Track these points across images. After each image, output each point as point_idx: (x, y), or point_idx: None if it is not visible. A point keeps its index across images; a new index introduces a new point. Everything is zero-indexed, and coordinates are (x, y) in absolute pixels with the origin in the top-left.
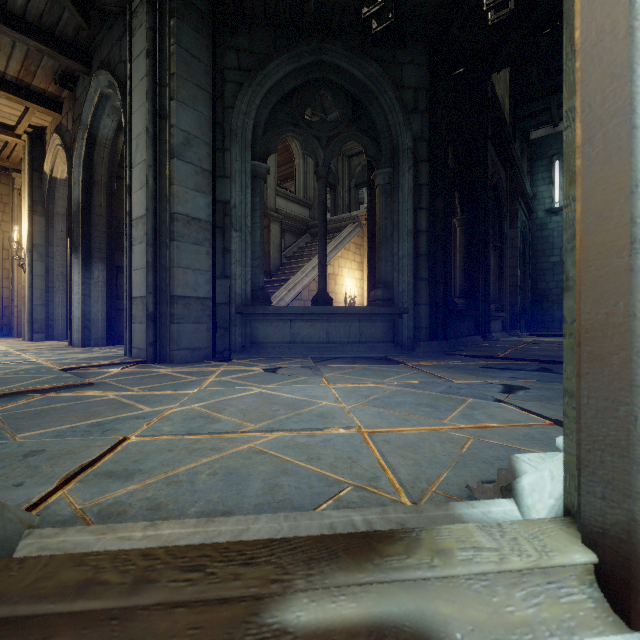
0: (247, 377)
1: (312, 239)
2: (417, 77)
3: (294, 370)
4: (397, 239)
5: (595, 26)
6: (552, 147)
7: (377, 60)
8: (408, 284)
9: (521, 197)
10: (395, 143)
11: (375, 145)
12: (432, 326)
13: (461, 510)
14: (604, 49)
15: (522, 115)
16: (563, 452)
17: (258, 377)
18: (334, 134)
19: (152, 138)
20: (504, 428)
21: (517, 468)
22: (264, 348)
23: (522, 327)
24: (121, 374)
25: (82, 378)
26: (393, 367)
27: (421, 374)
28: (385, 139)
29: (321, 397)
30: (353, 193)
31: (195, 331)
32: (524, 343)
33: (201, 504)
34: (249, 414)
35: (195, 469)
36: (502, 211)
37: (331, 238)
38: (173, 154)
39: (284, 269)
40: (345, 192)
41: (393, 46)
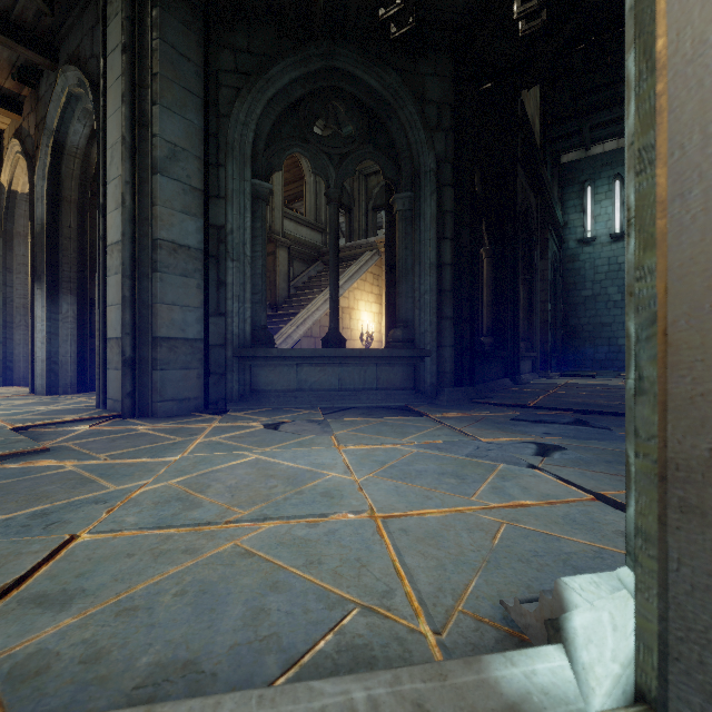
0: (243, 436)
1: (324, 267)
2: (441, 91)
3: (300, 426)
4: (419, 272)
5: (691, 34)
6: (584, 172)
7: (396, 69)
8: (431, 323)
9: (552, 226)
10: (416, 164)
11: (394, 165)
12: (457, 370)
13: (497, 671)
14: (706, 67)
15: (553, 137)
16: (634, 611)
17: (256, 436)
18: (347, 151)
19: (130, 149)
20: (541, 506)
21: (565, 597)
22: (266, 397)
23: (553, 366)
24: (88, 434)
25: (36, 442)
26: (414, 421)
27: (445, 430)
28: (405, 159)
29: (328, 466)
30: (370, 217)
31: (183, 378)
32: (556, 387)
33: (157, 649)
34: (239, 494)
35: (158, 586)
36: (532, 241)
37: (346, 267)
38: (156, 169)
39: (292, 301)
40: (362, 215)
41: (414, 54)
